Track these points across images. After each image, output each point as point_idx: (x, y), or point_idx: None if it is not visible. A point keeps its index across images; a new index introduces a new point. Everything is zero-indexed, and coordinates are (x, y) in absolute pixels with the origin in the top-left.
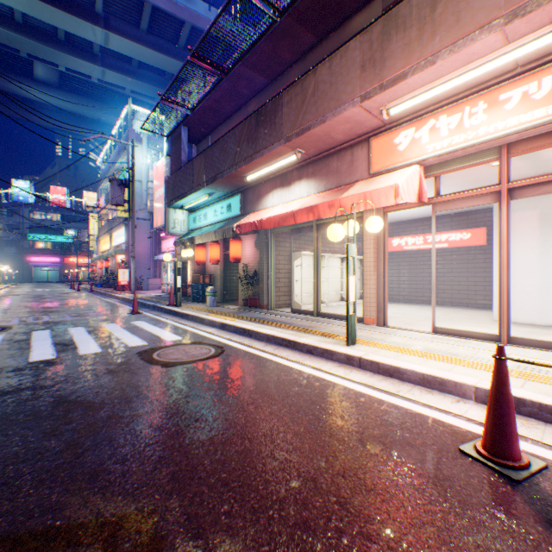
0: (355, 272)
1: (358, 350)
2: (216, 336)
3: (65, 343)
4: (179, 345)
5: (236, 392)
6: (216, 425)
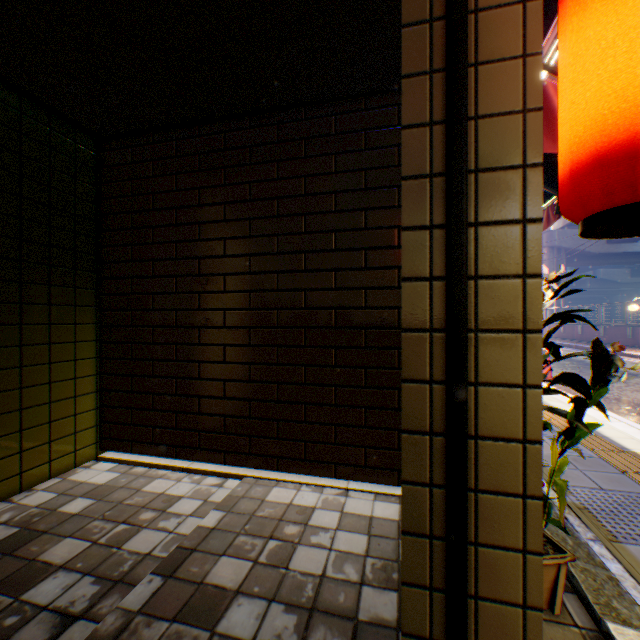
0: None
1: None
2: None
3: None
4: None
5: None
6: None
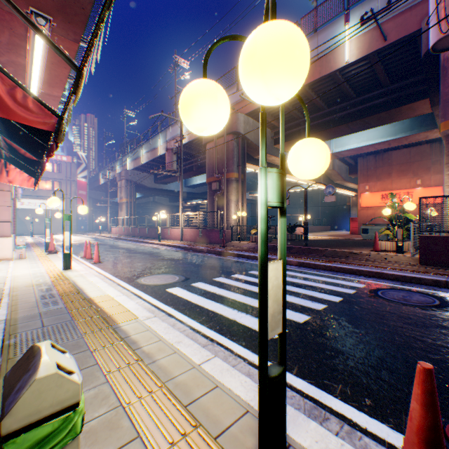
0: (64, 229)
1: (74, 267)
2: (135, 291)
3: (253, 283)
4: (166, 282)
5: (140, 267)
6: (149, 264)
